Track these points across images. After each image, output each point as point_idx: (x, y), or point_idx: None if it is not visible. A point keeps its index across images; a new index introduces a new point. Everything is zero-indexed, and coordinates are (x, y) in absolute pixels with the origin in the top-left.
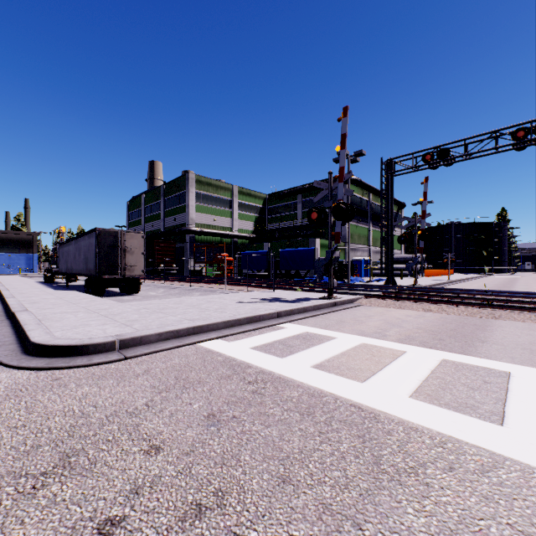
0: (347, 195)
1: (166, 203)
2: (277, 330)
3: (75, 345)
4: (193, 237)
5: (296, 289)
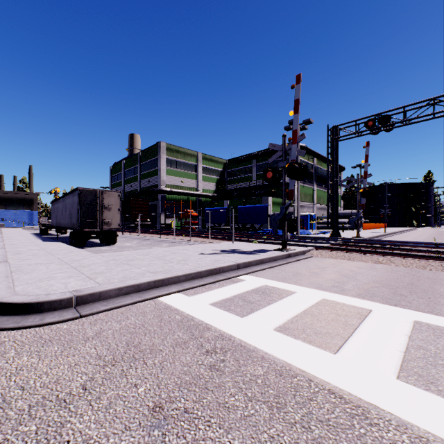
0: None
1: (142, 167)
2: (236, 283)
3: (29, 302)
4: (164, 196)
5: (252, 241)
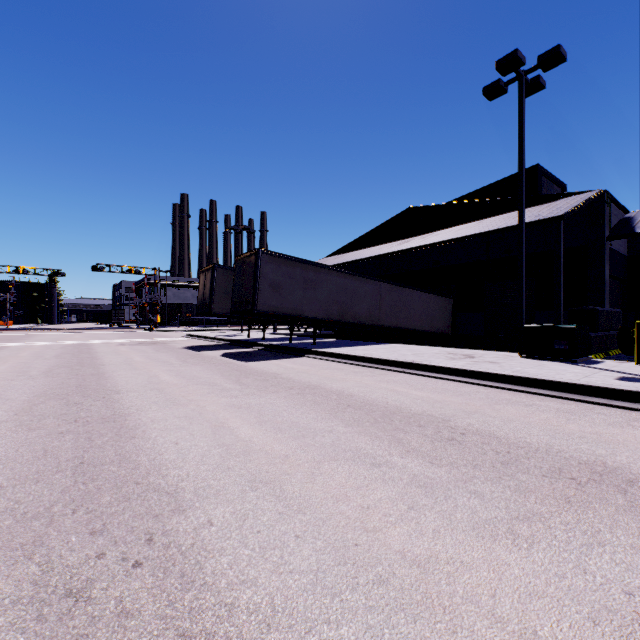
0: None
1: None
2: None
3: None
4: None
5: None
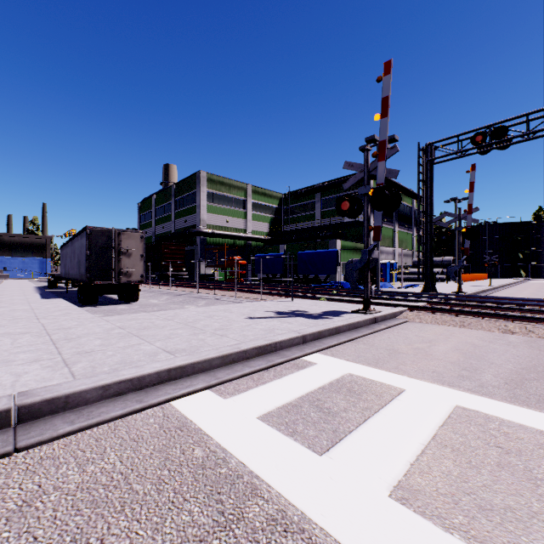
0: None
1: (176, 203)
2: (303, 369)
3: None
4: (205, 239)
5: (318, 298)
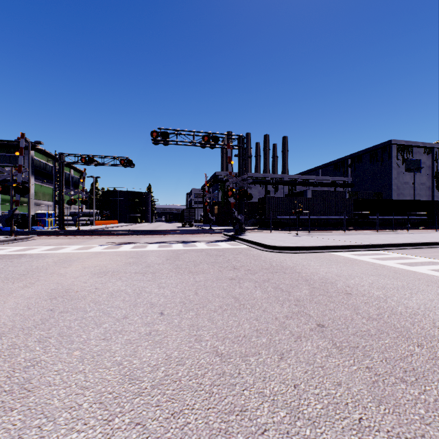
0: (31, 160)
1: None
2: None
3: None
4: None
5: None
